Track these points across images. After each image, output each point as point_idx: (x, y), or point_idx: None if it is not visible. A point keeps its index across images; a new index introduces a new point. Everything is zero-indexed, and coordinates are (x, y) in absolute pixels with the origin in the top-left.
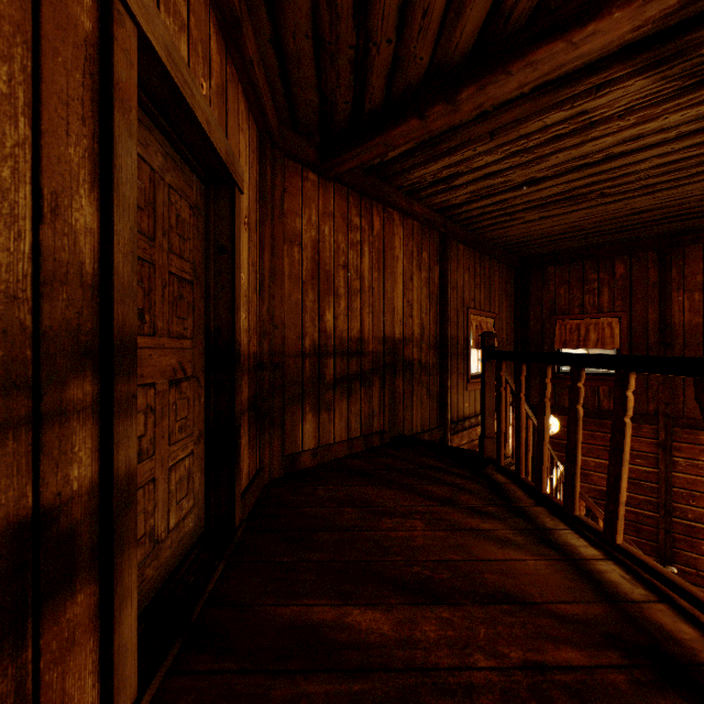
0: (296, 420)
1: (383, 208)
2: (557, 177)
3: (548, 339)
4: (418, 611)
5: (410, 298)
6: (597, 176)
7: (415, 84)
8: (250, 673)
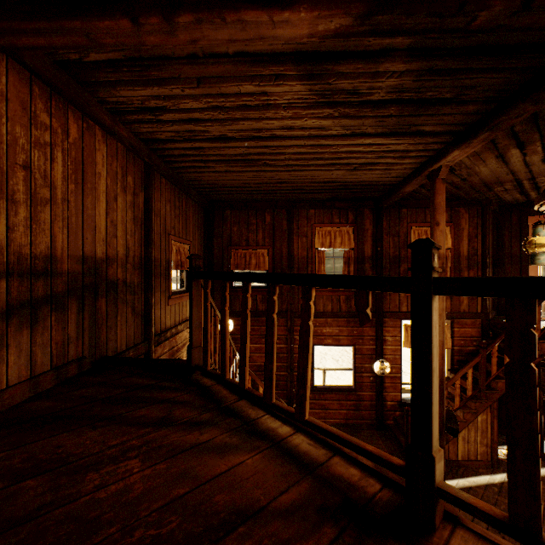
0: None
1: (82, 116)
2: (241, 141)
3: (226, 263)
4: None
5: (115, 218)
6: (265, 149)
7: None
8: None
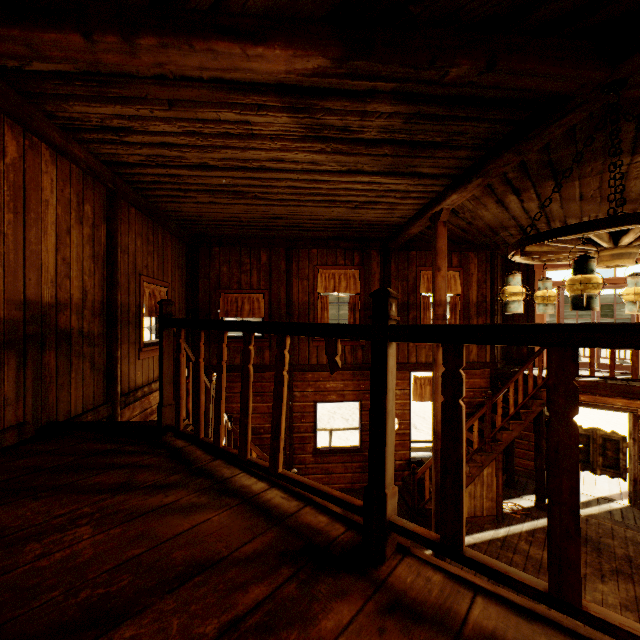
0: None
1: (23, 132)
2: (226, 170)
3: (214, 309)
4: None
5: (68, 255)
6: (254, 180)
7: None
8: None
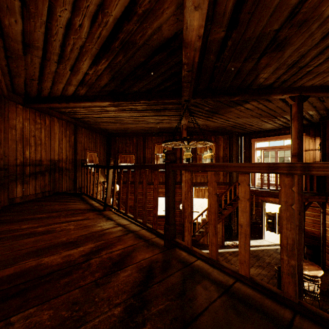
0: (14, 187)
1: (50, 116)
2: (106, 118)
3: (117, 160)
4: (53, 213)
5: (62, 146)
6: (117, 119)
7: (57, 96)
8: (14, 222)
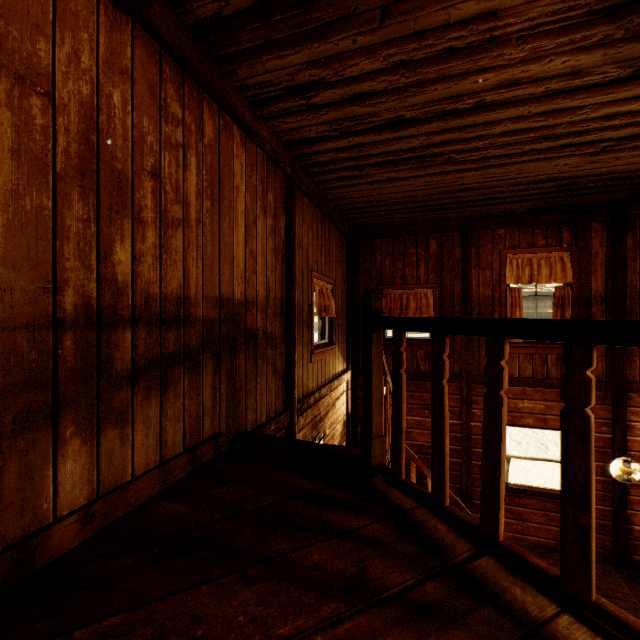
0: (37, 462)
1: (218, 110)
2: (422, 123)
3: None
4: None
5: (254, 248)
6: (456, 133)
7: None
8: None
